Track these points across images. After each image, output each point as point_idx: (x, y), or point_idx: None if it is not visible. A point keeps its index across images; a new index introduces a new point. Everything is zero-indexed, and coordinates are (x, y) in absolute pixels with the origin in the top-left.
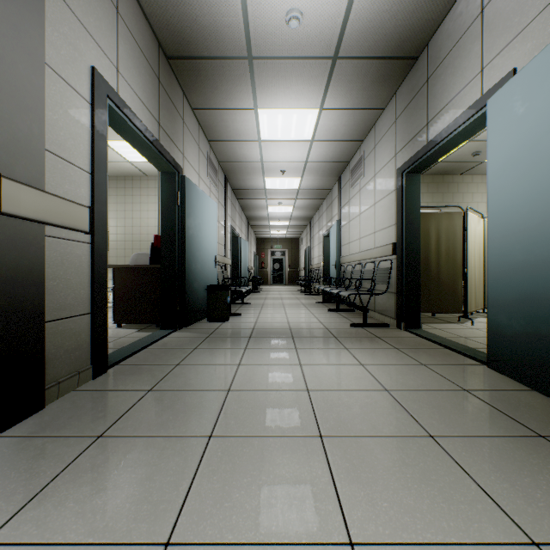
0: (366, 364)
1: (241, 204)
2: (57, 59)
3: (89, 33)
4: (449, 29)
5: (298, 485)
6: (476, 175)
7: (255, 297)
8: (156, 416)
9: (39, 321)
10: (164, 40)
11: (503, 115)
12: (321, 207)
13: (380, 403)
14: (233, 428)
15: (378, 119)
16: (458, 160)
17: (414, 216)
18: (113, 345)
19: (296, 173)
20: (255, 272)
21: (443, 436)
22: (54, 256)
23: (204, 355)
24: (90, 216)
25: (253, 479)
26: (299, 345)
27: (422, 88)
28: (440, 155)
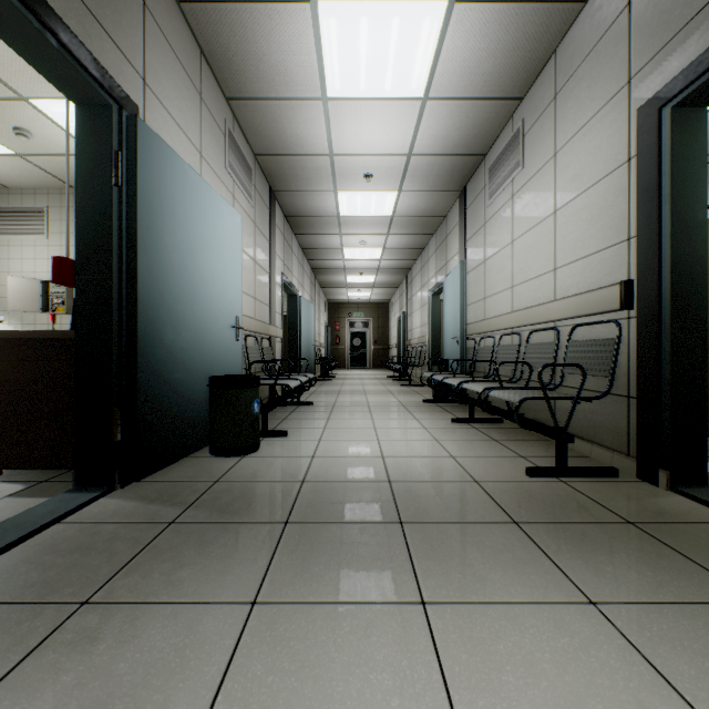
0: None
1: (302, 245)
2: None
3: None
4: None
5: None
6: None
7: (323, 390)
8: None
9: None
10: None
11: None
12: (426, 249)
13: None
14: None
15: (567, 33)
16: None
17: (693, 213)
18: None
19: (390, 180)
20: (326, 351)
21: None
22: None
23: (70, 676)
24: None
25: None
26: (429, 575)
27: None
28: None
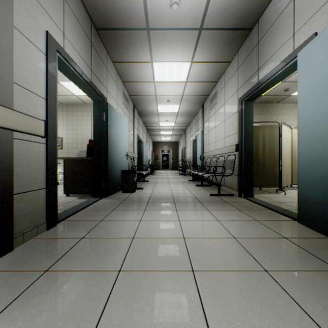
0: (221, 220)
1: (143, 121)
2: (22, 24)
3: (44, 10)
4: (272, 10)
5: (178, 308)
6: (286, 103)
7: (152, 177)
8: (85, 256)
9: (9, 194)
10: (94, 18)
11: (308, 62)
12: (192, 123)
13: (231, 247)
14: (135, 265)
15: (227, 68)
16: (275, 94)
17: (249, 128)
18: (62, 207)
19: (176, 102)
20: (152, 162)
21: (273, 270)
22: (20, 151)
23: (119, 214)
24: (45, 126)
25: (147, 303)
26: (178, 207)
27: (254, 48)
28: (266, 90)
